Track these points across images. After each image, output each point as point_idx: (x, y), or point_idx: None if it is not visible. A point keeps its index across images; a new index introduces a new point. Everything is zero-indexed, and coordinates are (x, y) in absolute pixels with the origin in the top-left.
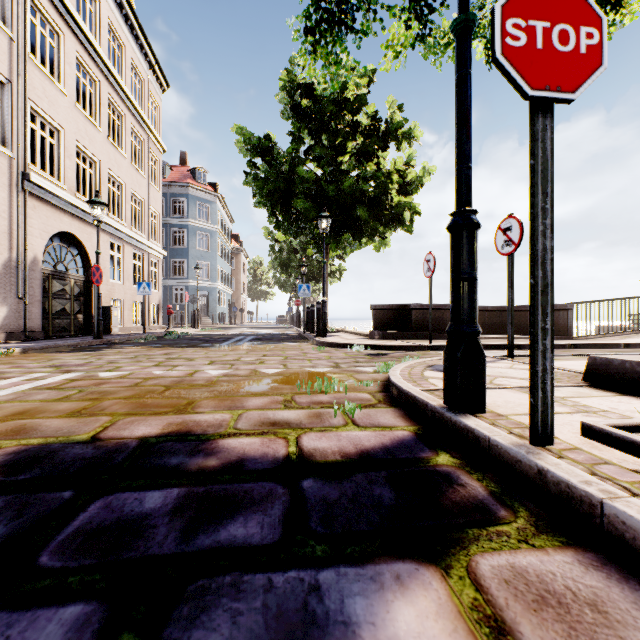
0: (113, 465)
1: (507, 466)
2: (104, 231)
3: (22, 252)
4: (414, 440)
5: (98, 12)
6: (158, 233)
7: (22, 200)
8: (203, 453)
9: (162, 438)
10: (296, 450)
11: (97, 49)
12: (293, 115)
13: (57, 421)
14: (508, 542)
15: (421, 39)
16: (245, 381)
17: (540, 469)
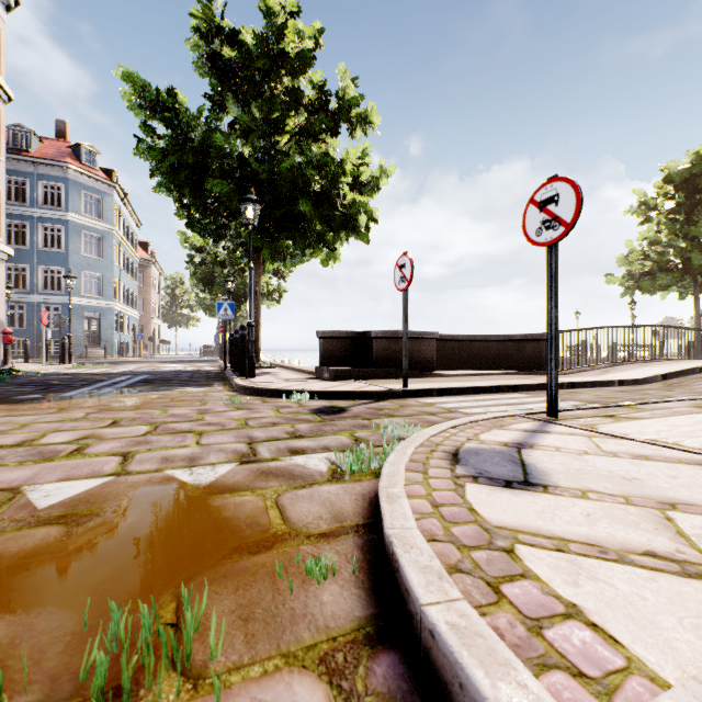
0: None
1: None
2: None
3: None
4: None
5: None
6: None
7: None
8: None
9: None
10: None
11: None
12: (211, 71)
13: None
14: None
15: None
16: None
17: None
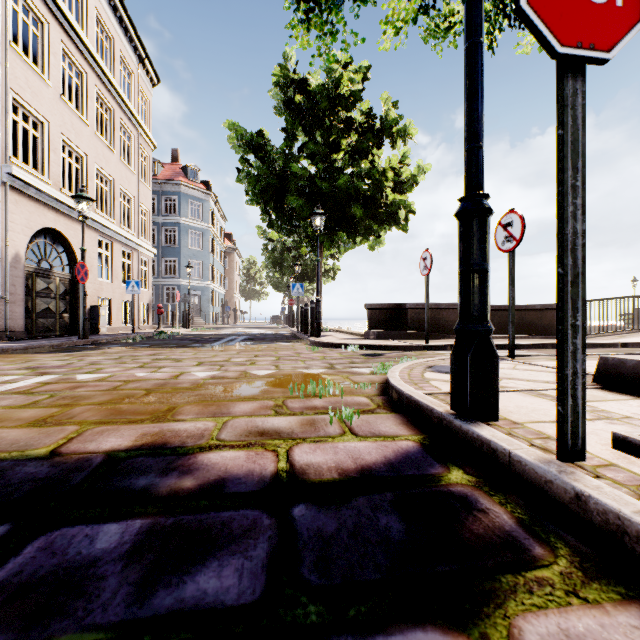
0: (68, 488)
1: (533, 486)
2: (91, 228)
3: (3, 248)
4: (420, 452)
5: (85, 2)
6: (148, 231)
7: (3, 194)
8: (178, 471)
9: (133, 452)
10: (286, 466)
11: (84, 40)
12: (286, 111)
13: (16, 432)
14: (553, 595)
15: (424, 11)
16: (234, 384)
17: (579, 493)
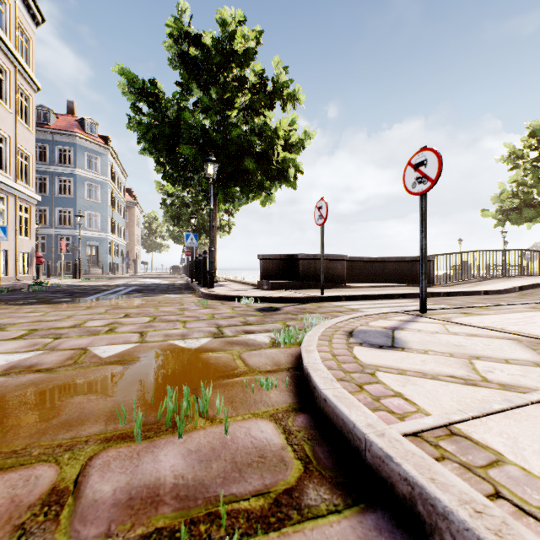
0: None
1: None
2: None
3: None
4: None
5: None
6: (30, 176)
7: None
8: None
9: None
10: None
11: None
12: (181, 65)
13: None
14: None
15: None
16: (28, 389)
17: None
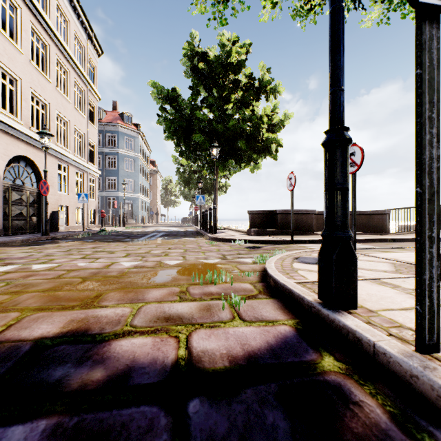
0: None
1: (398, 377)
2: (53, 156)
3: None
4: (296, 337)
5: None
6: (95, 158)
7: None
8: (92, 360)
9: (58, 339)
10: (185, 353)
11: (47, 21)
12: (192, 74)
13: None
14: None
15: None
16: (150, 272)
17: None
